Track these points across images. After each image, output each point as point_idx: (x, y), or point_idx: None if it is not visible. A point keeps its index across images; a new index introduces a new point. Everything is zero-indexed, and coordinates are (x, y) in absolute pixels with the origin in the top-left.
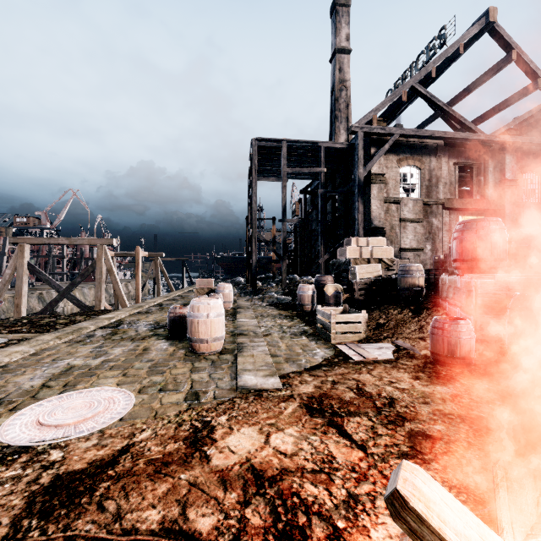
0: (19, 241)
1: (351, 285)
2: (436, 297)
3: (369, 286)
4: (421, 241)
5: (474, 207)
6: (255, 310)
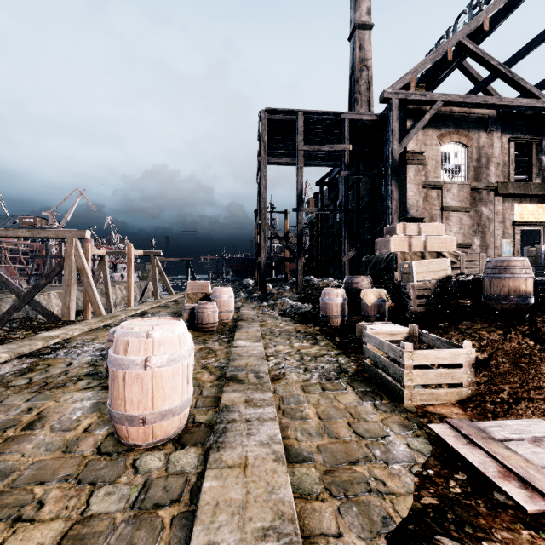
0: None
1: (398, 289)
2: None
3: (434, 293)
4: (468, 234)
5: (535, 192)
6: (263, 323)
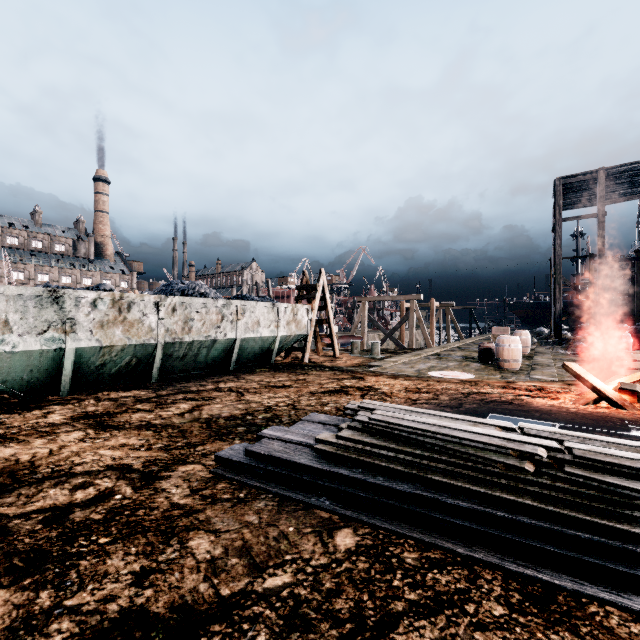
0: (362, 299)
1: None
2: None
3: None
4: None
5: None
6: (555, 356)
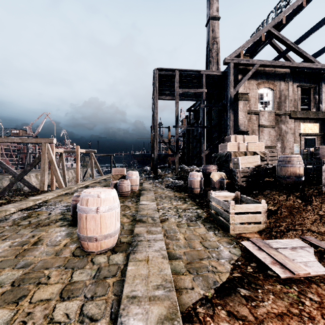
0: None
1: (231, 172)
2: (311, 183)
3: (250, 174)
4: (274, 141)
5: (312, 117)
6: (156, 192)
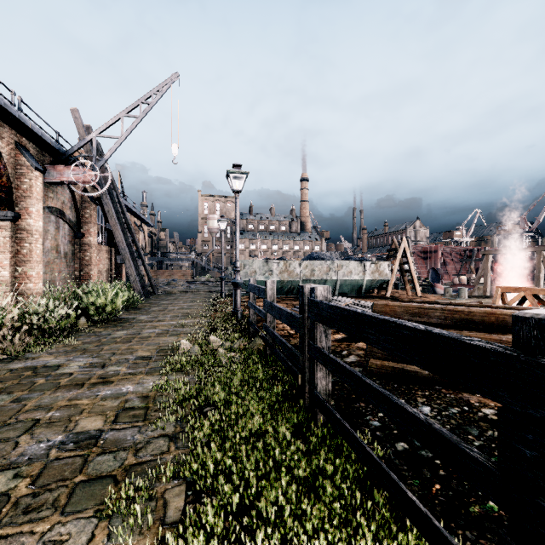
0: (485, 253)
1: None
2: None
3: None
4: None
5: None
6: None
